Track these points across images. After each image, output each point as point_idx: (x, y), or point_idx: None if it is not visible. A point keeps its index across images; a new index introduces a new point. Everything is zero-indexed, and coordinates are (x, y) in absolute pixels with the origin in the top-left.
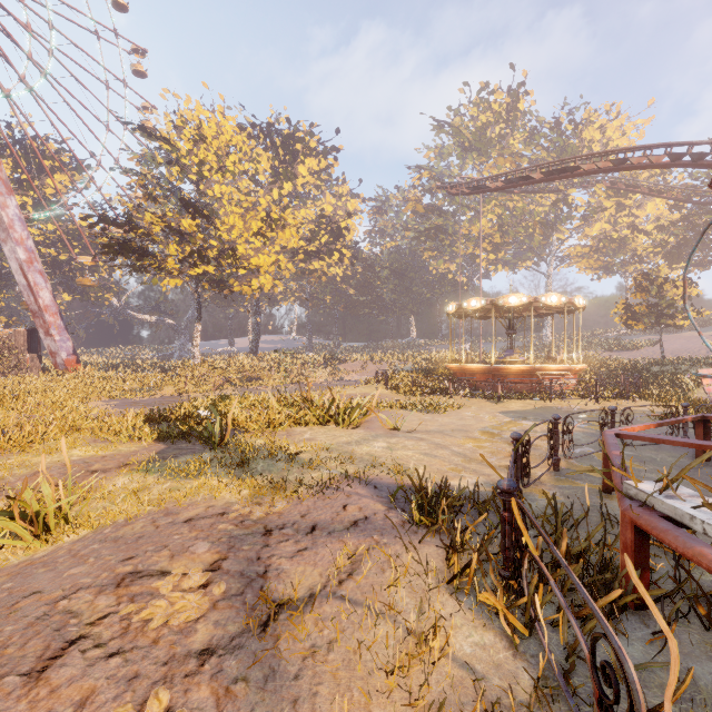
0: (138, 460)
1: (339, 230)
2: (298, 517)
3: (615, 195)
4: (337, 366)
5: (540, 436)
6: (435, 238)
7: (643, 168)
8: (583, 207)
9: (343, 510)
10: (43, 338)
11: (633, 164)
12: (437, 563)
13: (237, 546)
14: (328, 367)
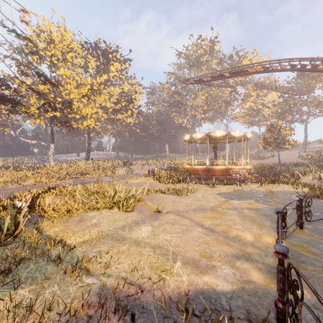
0: None
1: (131, 100)
2: None
3: (256, 90)
4: (130, 167)
5: None
6: (177, 106)
7: (277, 71)
8: (243, 94)
9: None
10: None
11: (273, 69)
12: None
13: None
14: (125, 167)
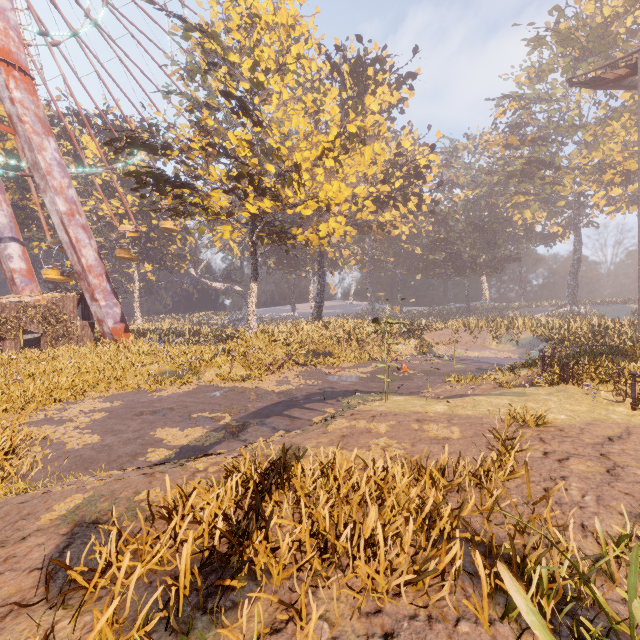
0: None
1: (417, 171)
2: None
3: None
4: (422, 336)
5: None
6: (533, 176)
7: None
8: None
9: None
10: (90, 304)
11: None
12: None
13: None
14: (411, 338)
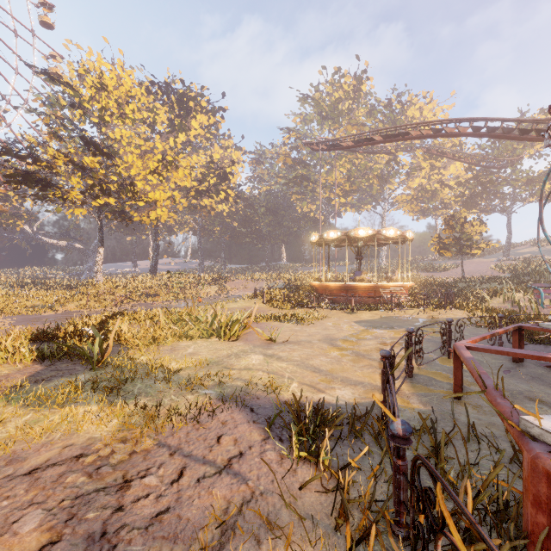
0: (4, 386)
1: (225, 174)
2: (166, 456)
3: (429, 158)
4: (223, 284)
5: (400, 350)
6: (301, 184)
7: (454, 136)
8: (408, 166)
9: (216, 443)
10: None
11: (447, 132)
12: (322, 520)
13: (80, 514)
14: (216, 285)
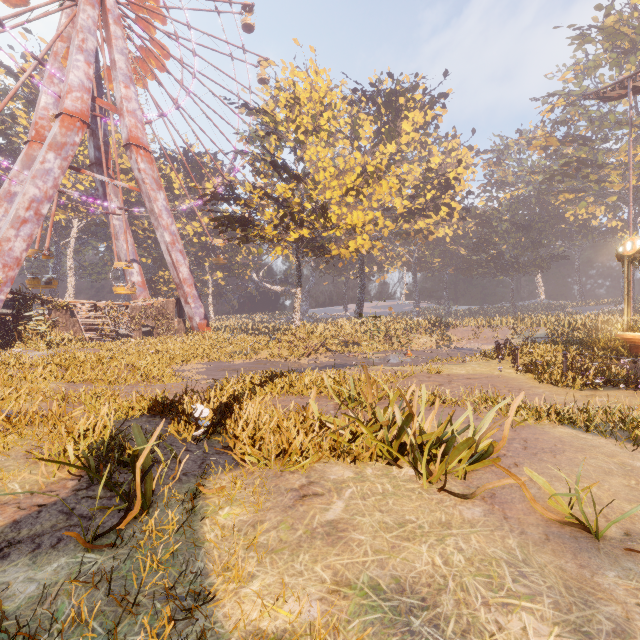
0: None
1: (448, 182)
2: None
3: None
4: (444, 332)
5: None
6: (575, 175)
7: None
8: None
9: None
10: (184, 306)
11: None
12: None
13: None
14: (434, 333)
